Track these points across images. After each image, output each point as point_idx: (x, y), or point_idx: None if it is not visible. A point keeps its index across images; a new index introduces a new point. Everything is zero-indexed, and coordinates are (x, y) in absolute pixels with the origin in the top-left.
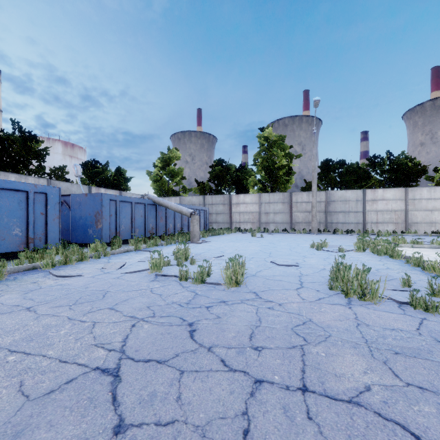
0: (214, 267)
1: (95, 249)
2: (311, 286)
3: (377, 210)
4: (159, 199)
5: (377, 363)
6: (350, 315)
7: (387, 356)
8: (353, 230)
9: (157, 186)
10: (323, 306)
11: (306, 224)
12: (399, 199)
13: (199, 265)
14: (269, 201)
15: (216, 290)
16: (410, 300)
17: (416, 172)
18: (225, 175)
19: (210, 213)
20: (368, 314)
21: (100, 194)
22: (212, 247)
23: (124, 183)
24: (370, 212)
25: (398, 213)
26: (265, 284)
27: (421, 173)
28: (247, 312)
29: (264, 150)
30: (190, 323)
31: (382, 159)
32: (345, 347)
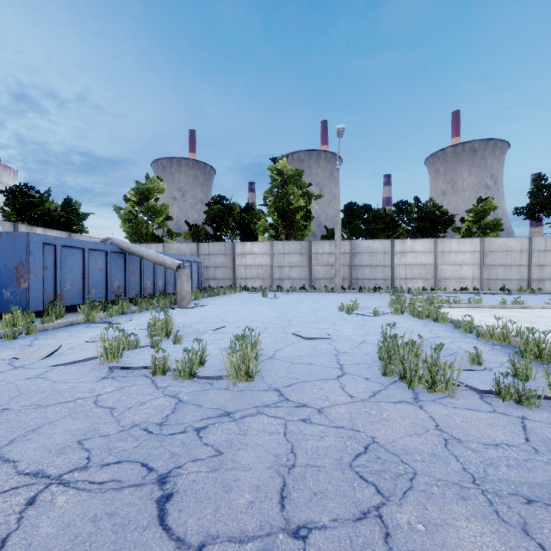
0: (211, 345)
1: (11, 323)
2: (355, 371)
3: (406, 263)
4: (129, 244)
5: (516, 535)
6: (427, 423)
7: (520, 512)
8: (381, 288)
9: (129, 228)
10: (384, 409)
11: (328, 280)
12: (429, 252)
13: (185, 348)
14: (284, 252)
15: (214, 390)
16: (495, 387)
17: (444, 221)
18: (227, 217)
19: (206, 266)
20: (451, 417)
21: (24, 233)
22: (208, 313)
23: (76, 221)
24: (399, 266)
25: (427, 267)
26: (290, 372)
27: (449, 223)
28: (270, 434)
29: (277, 186)
30: (161, 477)
31: (410, 206)
32: (449, 500)
